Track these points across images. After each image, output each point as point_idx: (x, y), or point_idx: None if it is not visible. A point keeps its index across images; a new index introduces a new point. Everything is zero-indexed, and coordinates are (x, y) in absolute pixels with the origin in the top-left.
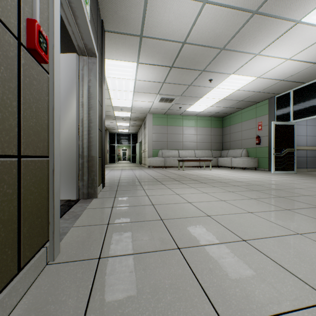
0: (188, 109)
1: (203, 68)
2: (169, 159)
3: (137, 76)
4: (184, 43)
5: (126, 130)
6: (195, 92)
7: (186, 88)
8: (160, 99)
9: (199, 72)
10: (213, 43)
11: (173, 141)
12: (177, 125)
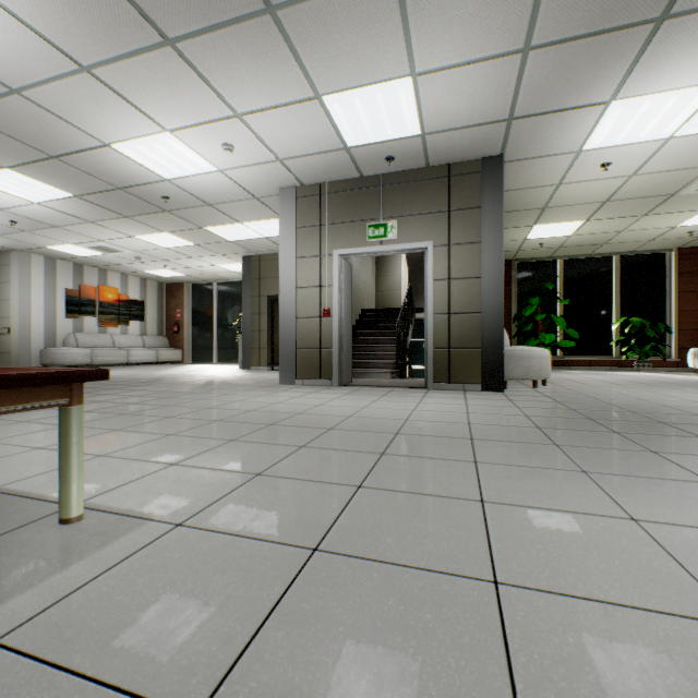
0: None
1: None
2: None
3: (695, 85)
4: (528, 46)
5: None
6: None
7: None
8: None
9: None
10: None
11: None
12: None
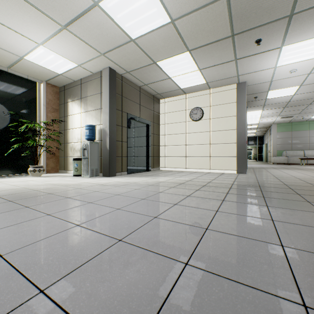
0: (312, 117)
1: (308, 104)
2: (291, 158)
3: (262, 113)
4: (289, 101)
5: (252, 134)
6: (311, 110)
7: (301, 110)
8: (280, 117)
9: (306, 105)
10: (308, 98)
11: (298, 143)
12: (303, 129)
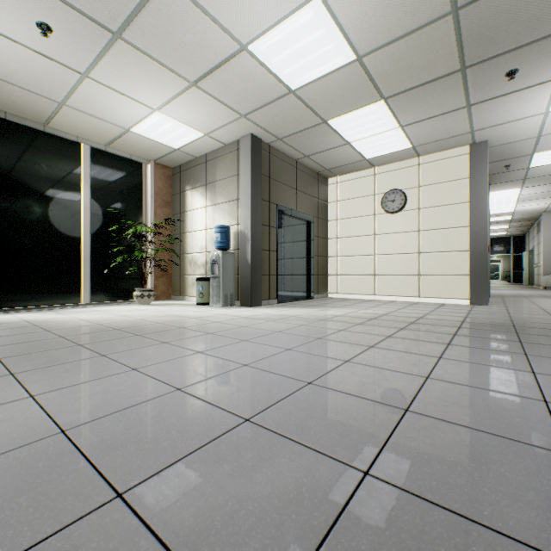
0: None
1: None
2: None
3: (520, 193)
4: None
5: (500, 233)
6: None
7: None
8: None
9: None
10: None
11: None
12: None
